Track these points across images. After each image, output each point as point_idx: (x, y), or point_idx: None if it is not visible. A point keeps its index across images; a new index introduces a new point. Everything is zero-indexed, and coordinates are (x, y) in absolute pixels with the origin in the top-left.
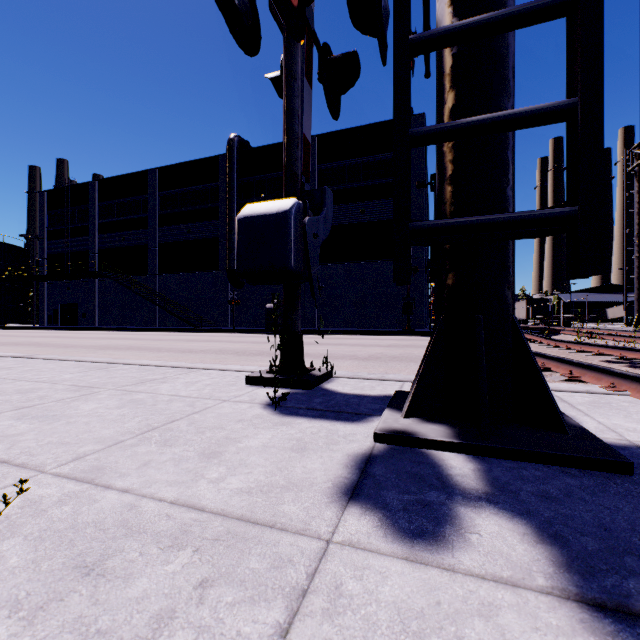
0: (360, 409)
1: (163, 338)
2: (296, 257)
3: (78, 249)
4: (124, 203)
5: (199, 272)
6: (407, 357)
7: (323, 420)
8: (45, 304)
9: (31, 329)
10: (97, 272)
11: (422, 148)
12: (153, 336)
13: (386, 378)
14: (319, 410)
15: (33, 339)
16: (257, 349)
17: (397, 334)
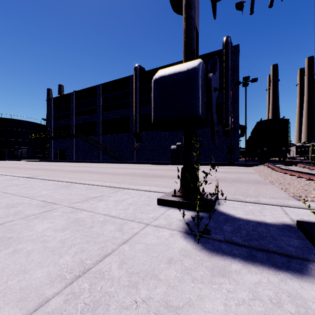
0: (283, 246)
1: (103, 166)
2: (202, 106)
3: (66, 124)
4: (86, 102)
5: (120, 134)
6: (242, 180)
7: (261, 267)
8: (52, 150)
9: (46, 161)
10: (74, 135)
11: (237, 63)
12: (99, 165)
13: (263, 202)
14: (241, 245)
15: (44, 166)
16: (151, 173)
17: (224, 165)
